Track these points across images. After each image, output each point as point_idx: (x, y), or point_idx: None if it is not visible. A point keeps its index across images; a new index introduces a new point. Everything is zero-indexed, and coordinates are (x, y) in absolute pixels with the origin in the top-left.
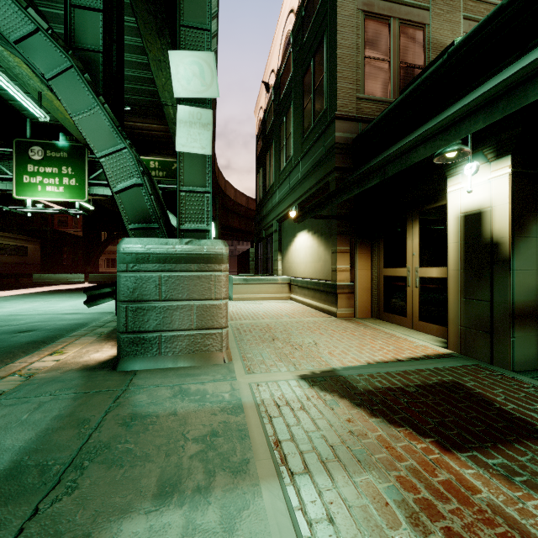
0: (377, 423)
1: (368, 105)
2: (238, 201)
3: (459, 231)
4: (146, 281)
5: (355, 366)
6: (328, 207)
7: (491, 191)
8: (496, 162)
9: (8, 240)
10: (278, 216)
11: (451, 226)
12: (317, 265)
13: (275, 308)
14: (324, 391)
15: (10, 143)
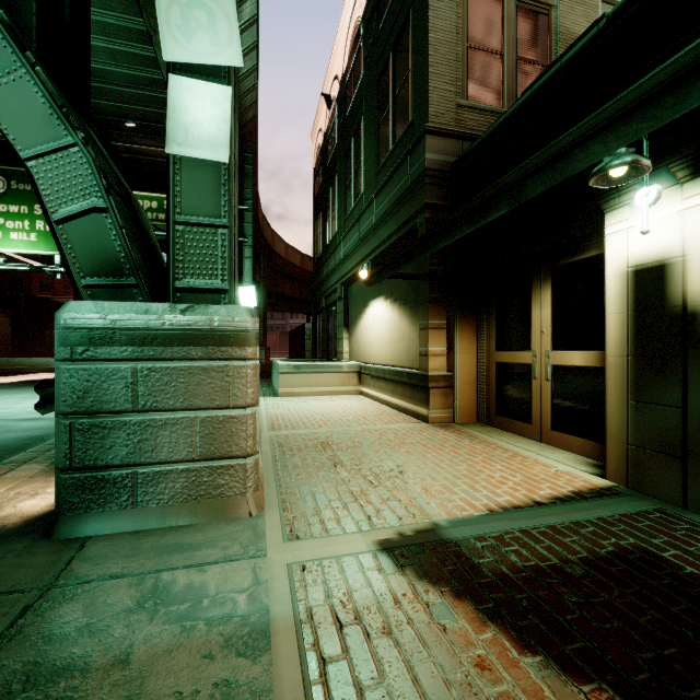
0: (539, 670)
1: (473, 116)
2: (290, 259)
3: (625, 295)
4: (108, 377)
5: (469, 519)
6: (419, 258)
7: (683, 230)
8: (693, 183)
9: None
10: (343, 278)
11: (612, 288)
12: (398, 346)
13: (338, 408)
14: (423, 580)
15: None
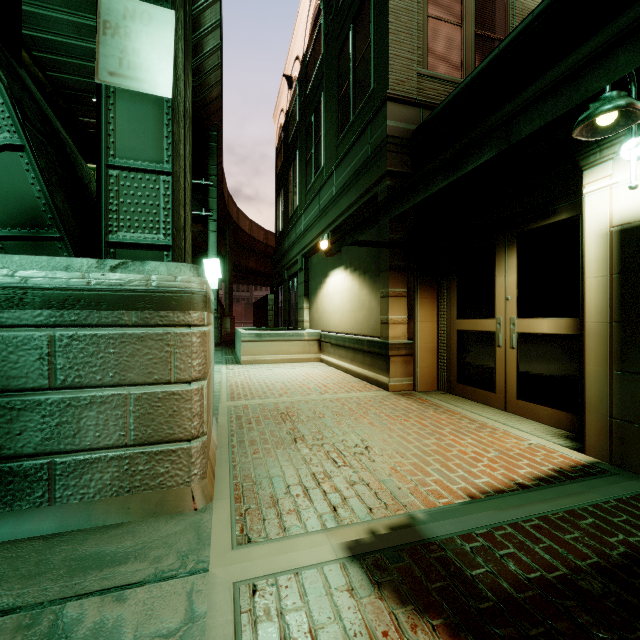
0: None
1: (433, 85)
2: (254, 235)
3: (608, 257)
4: (17, 347)
5: (449, 508)
6: (384, 219)
7: None
8: None
9: None
10: (304, 249)
11: (592, 249)
12: (358, 314)
13: (299, 375)
14: (408, 607)
15: None
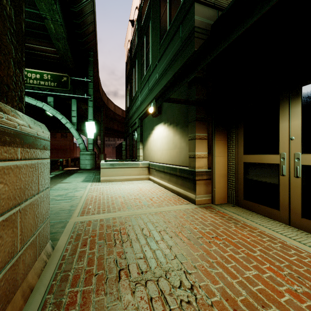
0: None
1: None
2: (116, 112)
3: None
4: None
5: None
6: (204, 63)
7: None
8: None
9: None
10: (140, 114)
11: None
12: (172, 152)
13: (135, 190)
14: None
15: None
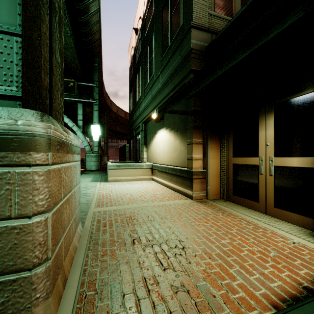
0: None
1: (217, 21)
2: (119, 114)
3: None
4: None
5: None
6: (194, 91)
7: None
8: None
9: None
10: (144, 119)
11: None
12: (173, 154)
13: (140, 189)
14: None
15: None
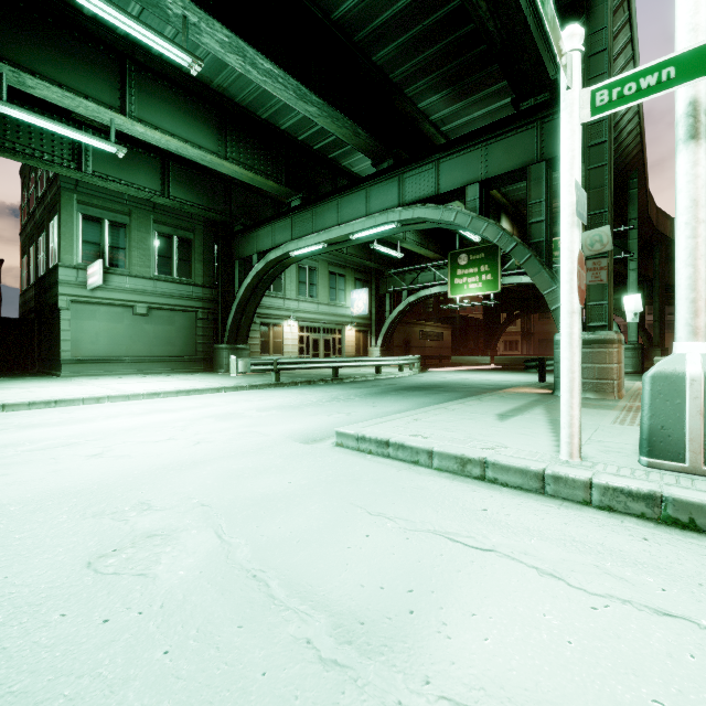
0: None
1: None
2: None
3: None
4: None
5: None
6: None
7: None
8: None
9: (432, 328)
10: None
11: None
12: None
13: None
14: None
15: (444, 255)
